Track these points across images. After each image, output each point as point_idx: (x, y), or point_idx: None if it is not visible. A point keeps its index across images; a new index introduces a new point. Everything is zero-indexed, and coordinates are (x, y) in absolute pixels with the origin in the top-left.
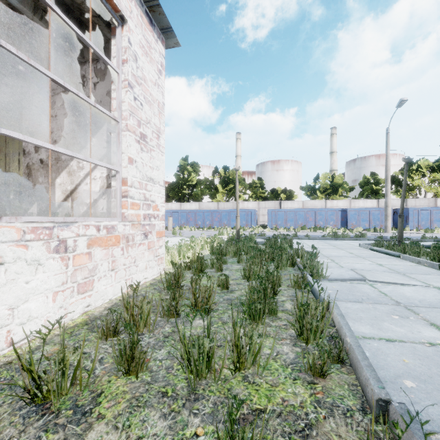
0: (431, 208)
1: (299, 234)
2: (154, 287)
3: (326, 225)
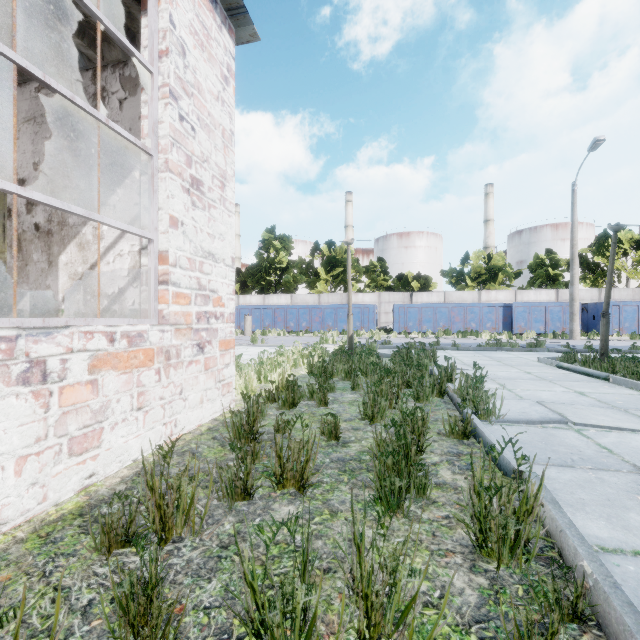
0: (639, 303)
1: (441, 341)
2: (213, 434)
3: (481, 329)
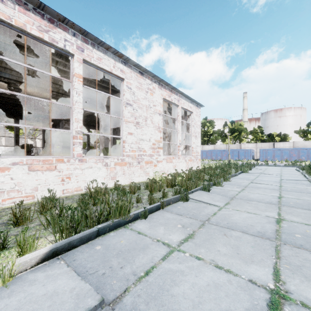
0: None
1: (278, 164)
2: None
3: (307, 159)
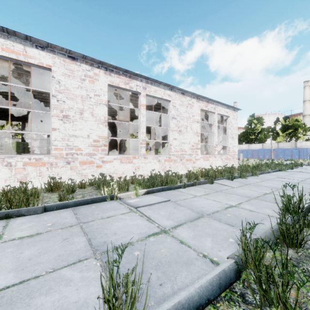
0: None
1: None
2: None
3: None
